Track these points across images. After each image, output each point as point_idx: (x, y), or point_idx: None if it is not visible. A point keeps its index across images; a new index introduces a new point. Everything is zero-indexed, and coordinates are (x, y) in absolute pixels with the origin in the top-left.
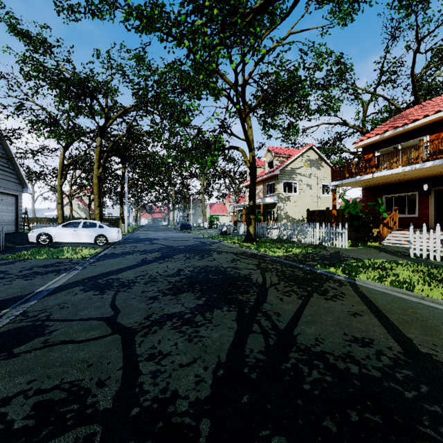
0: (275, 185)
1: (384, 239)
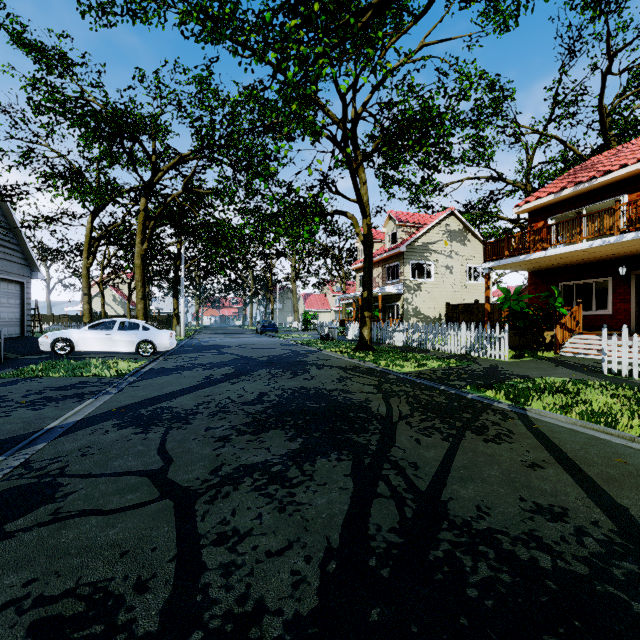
0: (400, 268)
1: (562, 346)
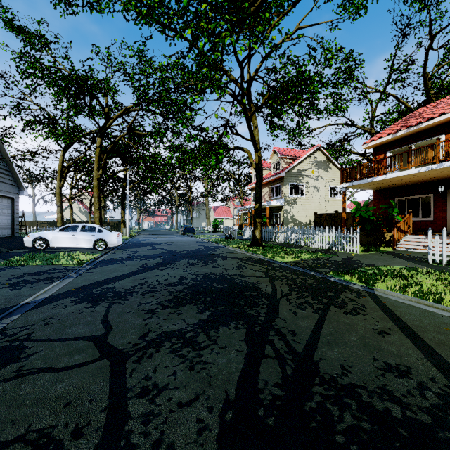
0: (282, 188)
1: (398, 243)
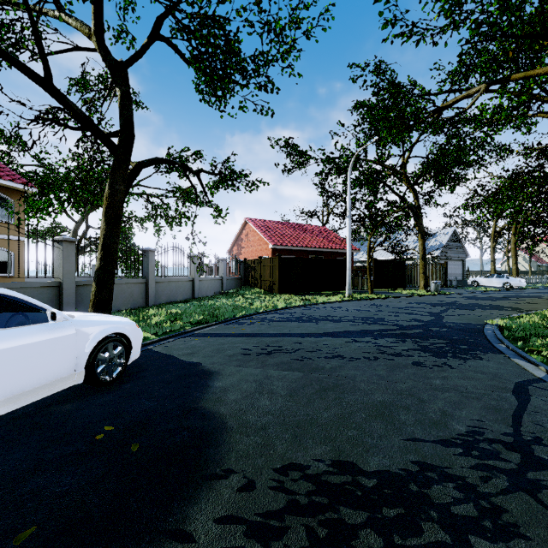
0: None
1: None
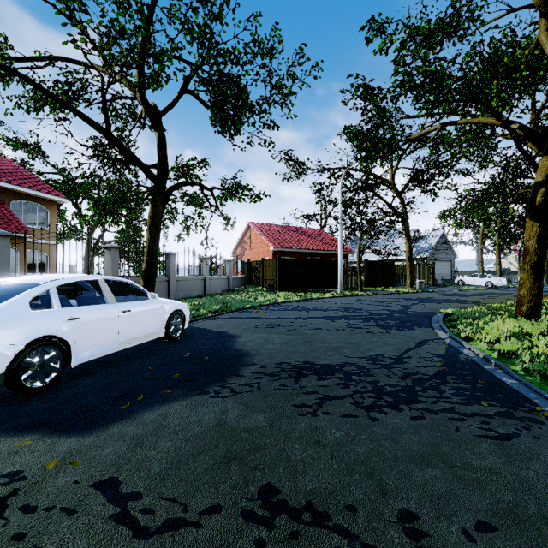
0: None
1: None
